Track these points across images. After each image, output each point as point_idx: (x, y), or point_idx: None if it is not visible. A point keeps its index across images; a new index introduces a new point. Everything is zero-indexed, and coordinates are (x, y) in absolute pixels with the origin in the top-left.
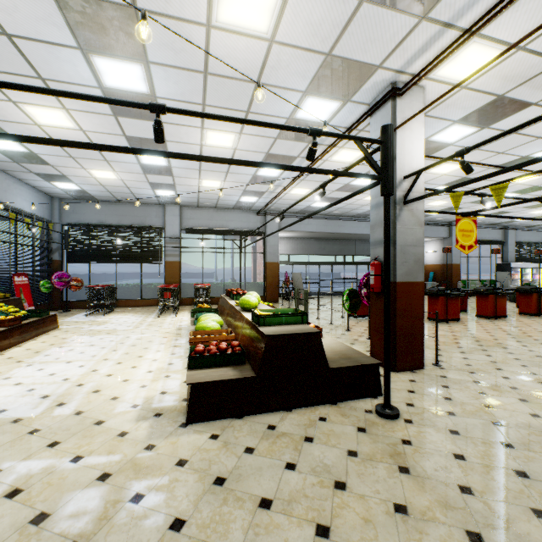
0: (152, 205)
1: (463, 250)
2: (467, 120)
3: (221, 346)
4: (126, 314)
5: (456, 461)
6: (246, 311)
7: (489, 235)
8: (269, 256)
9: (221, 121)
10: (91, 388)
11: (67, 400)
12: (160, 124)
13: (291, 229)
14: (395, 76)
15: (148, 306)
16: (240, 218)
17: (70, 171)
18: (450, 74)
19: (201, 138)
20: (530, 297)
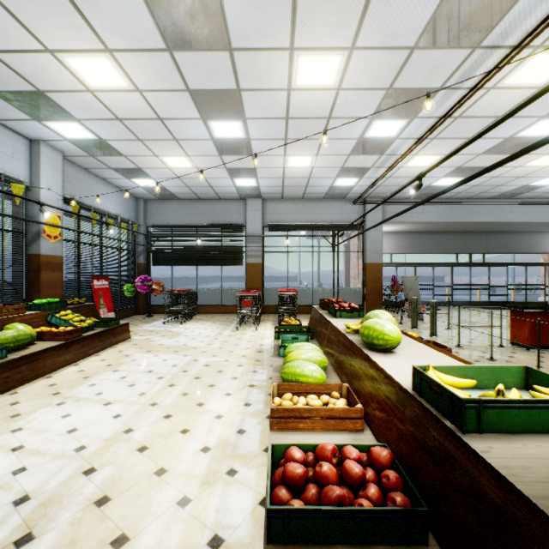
0: (232, 200)
1: None
2: None
3: (349, 470)
4: (203, 323)
5: None
6: (373, 349)
7: None
8: (370, 255)
9: (322, 24)
10: (99, 486)
11: (43, 523)
12: None
13: (399, 219)
14: None
15: (228, 313)
16: (332, 209)
17: (144, 162)
18: None
19: (289, 74)
20: None
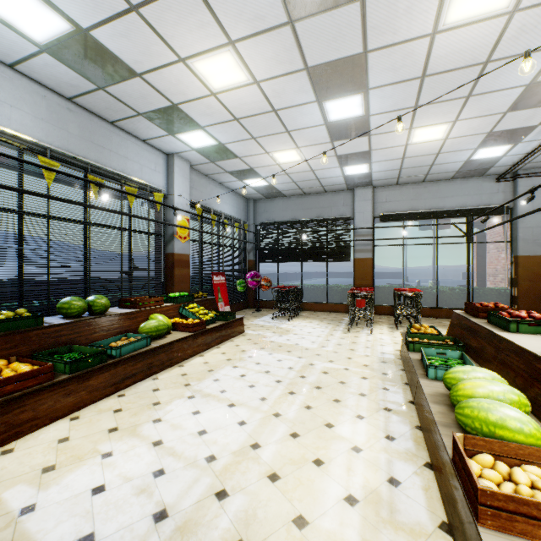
0: (338, 192)
1: None
2: None
3: None
4: (310, 321)
5: None
6: None
7: None
8: (523, 245)
9: None
10: (232, 521)
11: None
12: None
13: None
14: None
15: (334, 311)
16: (465, 190)
17: (255, 161)
18: None
19: (438, 9)
20: None
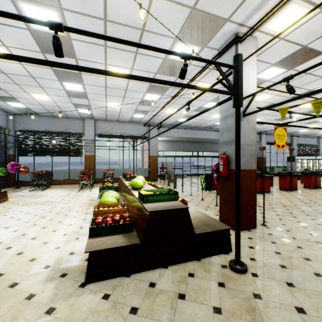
0: (76, 119)
1: (279, 148)
2: (280, 64)
3: (115, 218)
4: (58, 190)
5: (300, 316)
6: (135, 189)
7: None
8: (152, 152)
9: (118, 59)
10: (16, 250)
11: None
12: (58, 40)
13: (165, 135)
14: (237, 28)
15: (73, 184)
16: (133, 128)
17: (17, 94)
18: (275, 28)
19: None
20: (310, 177)
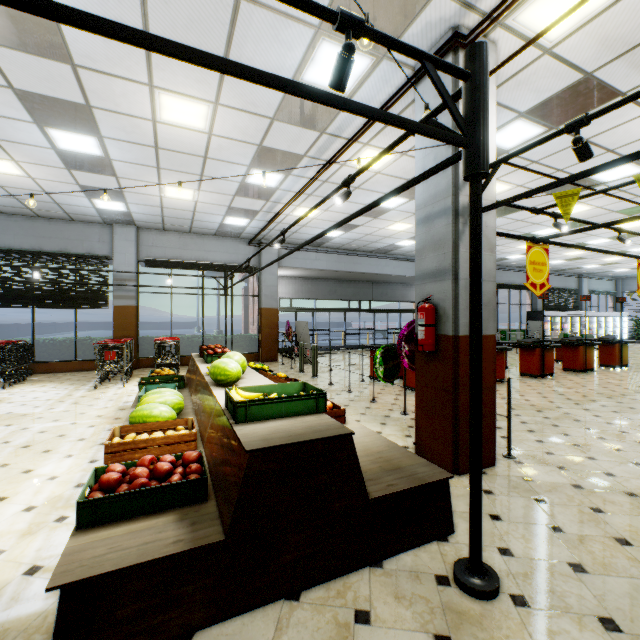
0: (92, 224)
1: (534, 290)
2: (535, 113)
3: (159, 467)
4: (44, 385)
5: None
6: (220, 385)
7: (519, 278)
8: (265, 299)
9: (182, 75)
10: None
11: None
12: None
13: (295, 265)
14: (459, 14)
15: (87, 370)
16: (226, 248)
17: None
18: (537, 23)
19: (153, 107)
20: (576, 350)
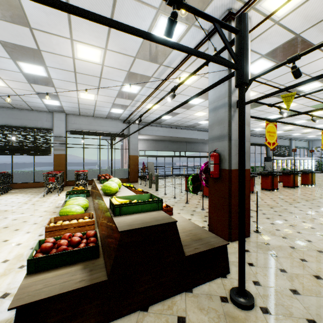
0: (43, 112)
1: (269, 146)
2: (270, 55)
3: (73, 240)
4: (17, 195)
5: None
6: (107, 195)
7: (260, 140)
8: (132, 151)
9: (87, 33)
10: None
11: None
12: None
13: (147, 133)
14: (231, 2)
15: (40, 187)
16: (112, 124)
17: None
18: (271, 7)
19: (72, 51)
20: (289, 177)
